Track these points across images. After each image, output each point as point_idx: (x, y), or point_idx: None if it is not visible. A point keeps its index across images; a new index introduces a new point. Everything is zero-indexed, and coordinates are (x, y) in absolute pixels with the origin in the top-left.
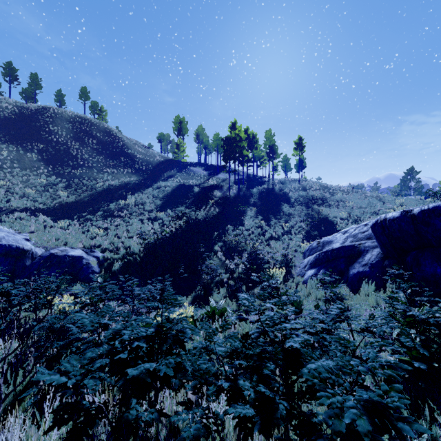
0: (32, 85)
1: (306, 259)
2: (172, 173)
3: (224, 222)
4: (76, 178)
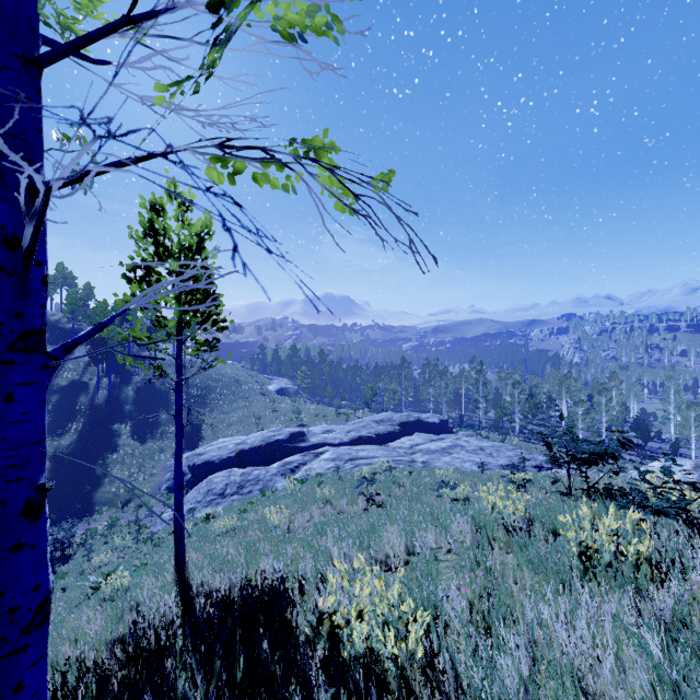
0: None
1: (167, 475)
2: None
3: (99, 445)
4: None
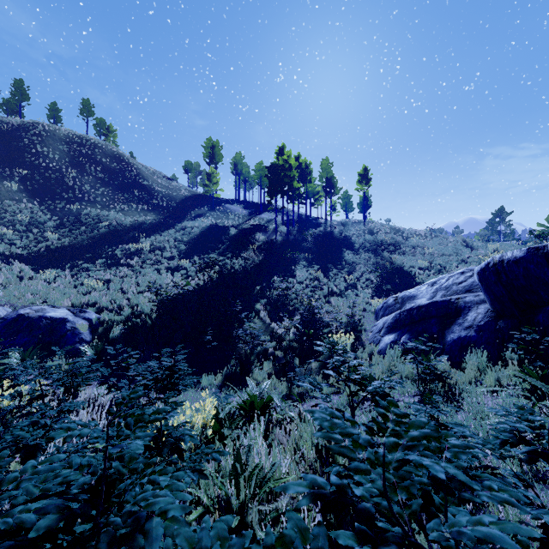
0: (16, 94)
1: (380, 320)
2: (202, 212)
3: (269, 273)
4: (71, 215)
